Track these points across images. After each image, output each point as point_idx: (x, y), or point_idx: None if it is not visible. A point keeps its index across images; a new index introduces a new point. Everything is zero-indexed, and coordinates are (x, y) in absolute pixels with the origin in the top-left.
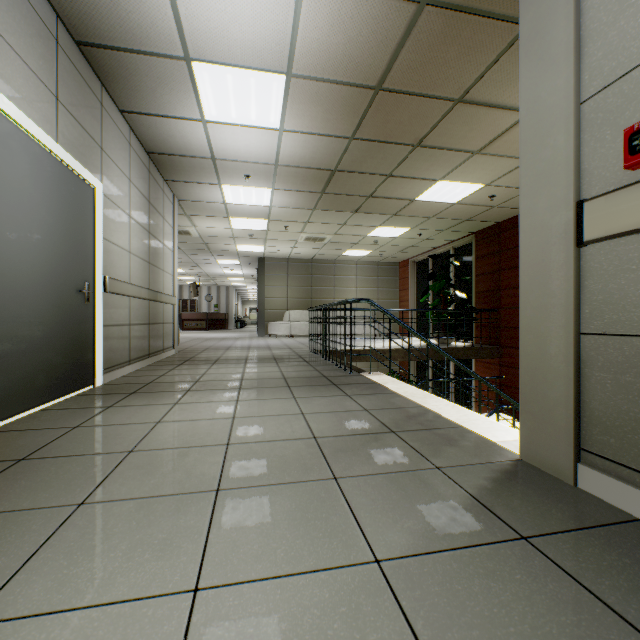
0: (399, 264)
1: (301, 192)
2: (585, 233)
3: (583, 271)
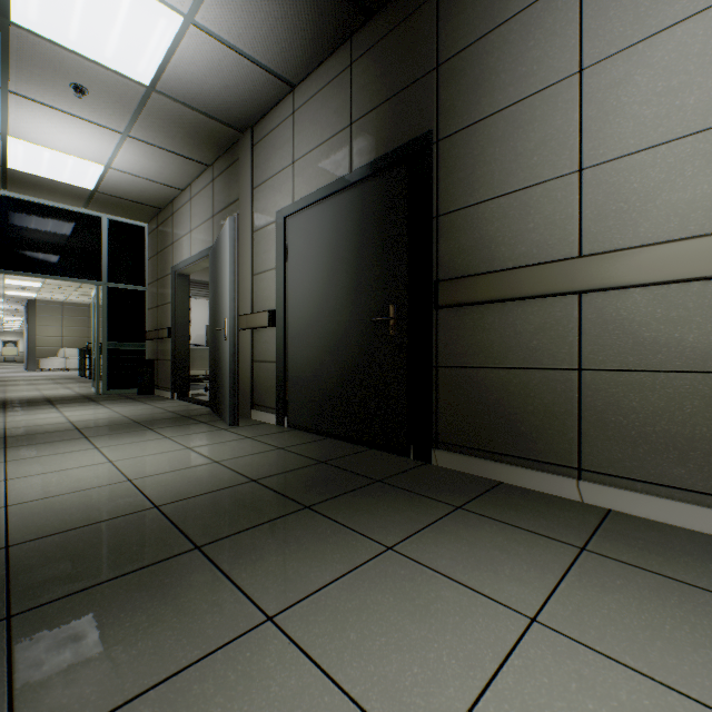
0: None
1: None
2: None
3: None
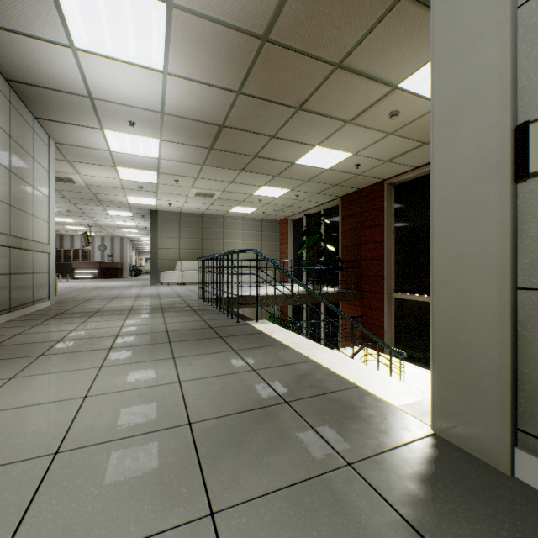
0: (279, 221)
1: (190, 146)
2: (532, 162)
3: (521, 212)
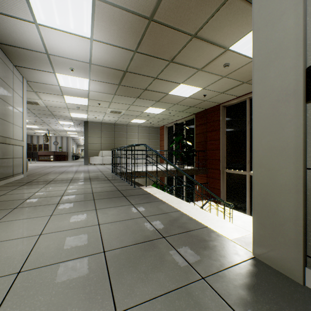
0: (159, 128)
1: (107, 83)
2: None
3: (309, 121)
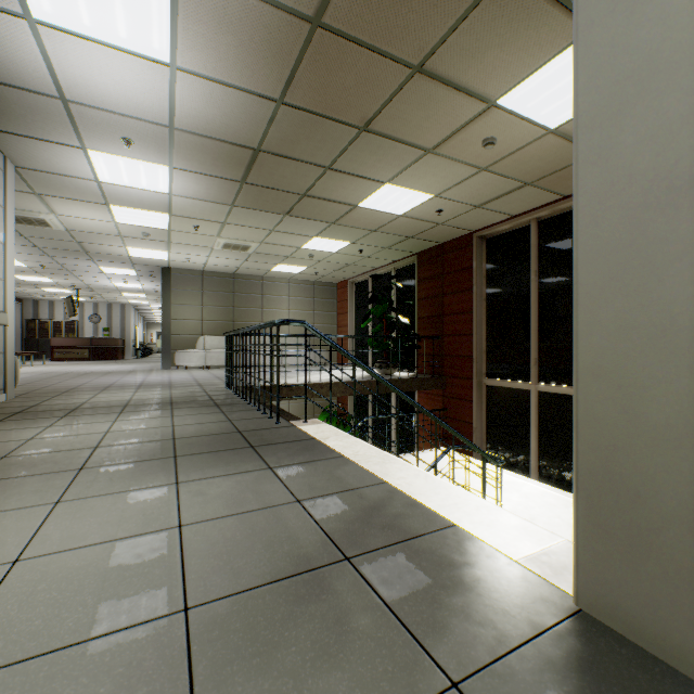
0: (337, 285)
1: (213, 177)
2: None
3: None
